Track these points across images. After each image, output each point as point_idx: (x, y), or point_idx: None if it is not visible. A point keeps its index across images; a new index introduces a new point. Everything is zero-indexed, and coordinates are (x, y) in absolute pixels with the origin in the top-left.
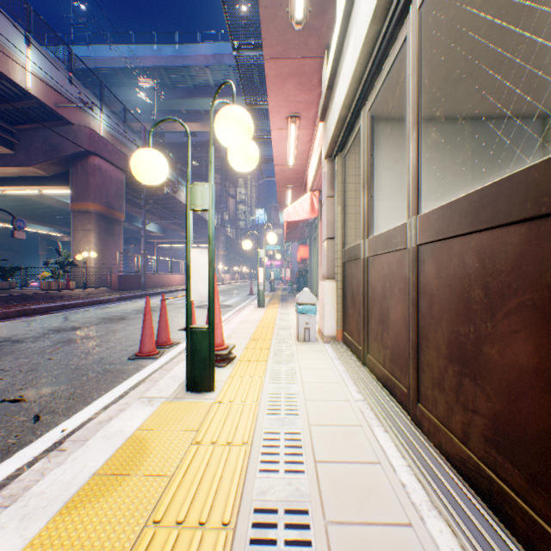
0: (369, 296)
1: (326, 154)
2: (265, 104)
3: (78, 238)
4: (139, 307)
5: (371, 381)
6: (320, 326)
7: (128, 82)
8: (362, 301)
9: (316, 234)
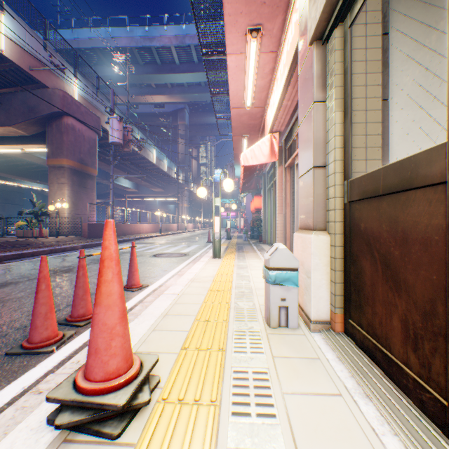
0: None
1: (316, 29)
2: (221, 54)
3: (53, 190)
4: (97, 256)
5: None
6: (299, 298)
7: (106, 60)
8: None
9: (271, 184)
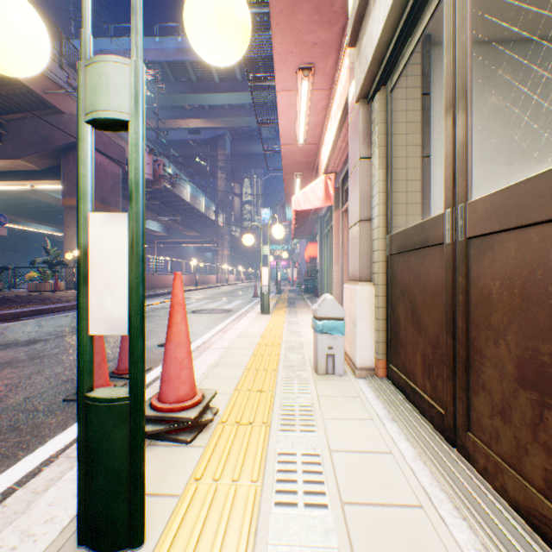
0: (474, 317)
1: (360, 91)
2: (270, 80)
3: (70, 235)
4: None
5: (499, 513)
6: (347, 349)
7: None
8: (446, 324)
9: (328, 229)
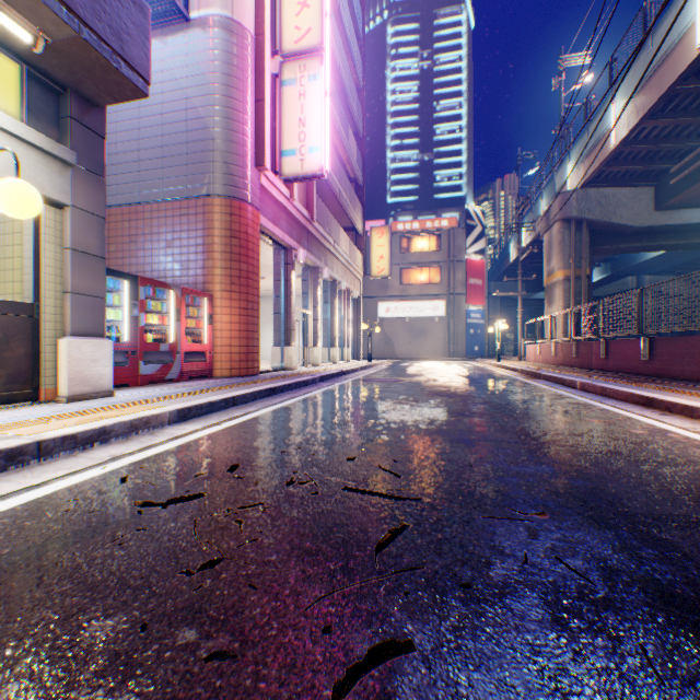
0: None
1: None
2: None
3: None
4: None
5: None
6: None
7: None
8: None
9: None
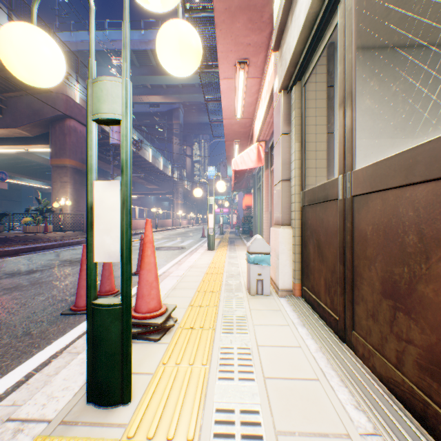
0: (357, 251)
1: (282, 84)
2: (215, 67)
3: (57, 188)
4: None
5: (369, 382)
6: (273, 276)
7: (103, 62)
8: (339, 256)
9: (260, 184)
